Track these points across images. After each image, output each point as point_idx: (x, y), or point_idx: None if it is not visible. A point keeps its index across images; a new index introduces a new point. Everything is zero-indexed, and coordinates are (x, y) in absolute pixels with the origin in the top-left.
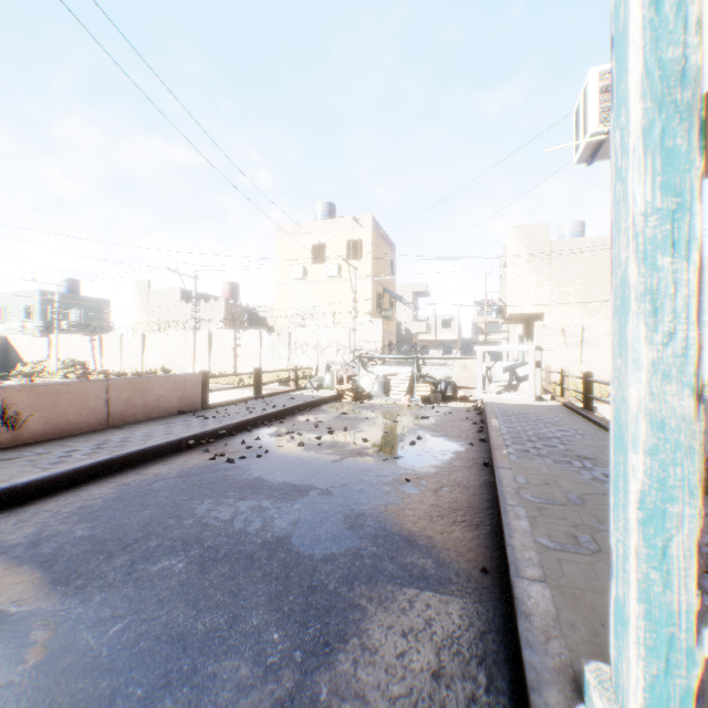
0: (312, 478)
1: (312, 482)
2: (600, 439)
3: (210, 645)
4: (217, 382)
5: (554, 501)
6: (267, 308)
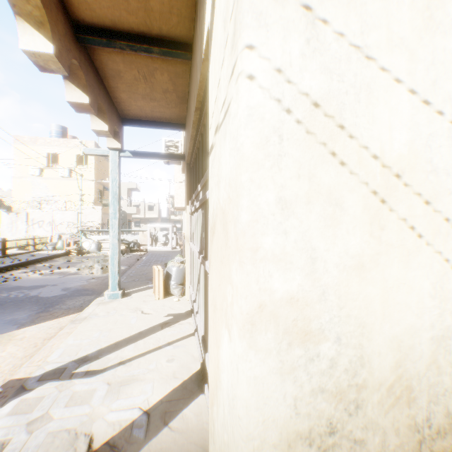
0: (48, 283)
1: (48, 284)
2: None
3: (14, 311)
4: None
5: (138, 275)
6: (4, 192)
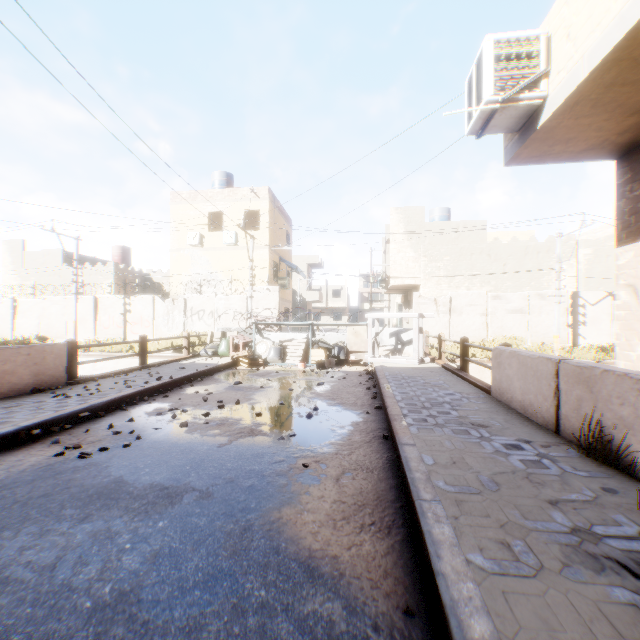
0: (190, 473)
1: (189, 480)
2: (485, 402)
3: None
4: (103, 350)
5: (470, 488)
6: (162, 274)
